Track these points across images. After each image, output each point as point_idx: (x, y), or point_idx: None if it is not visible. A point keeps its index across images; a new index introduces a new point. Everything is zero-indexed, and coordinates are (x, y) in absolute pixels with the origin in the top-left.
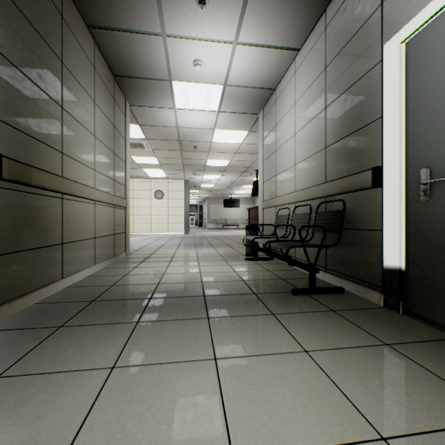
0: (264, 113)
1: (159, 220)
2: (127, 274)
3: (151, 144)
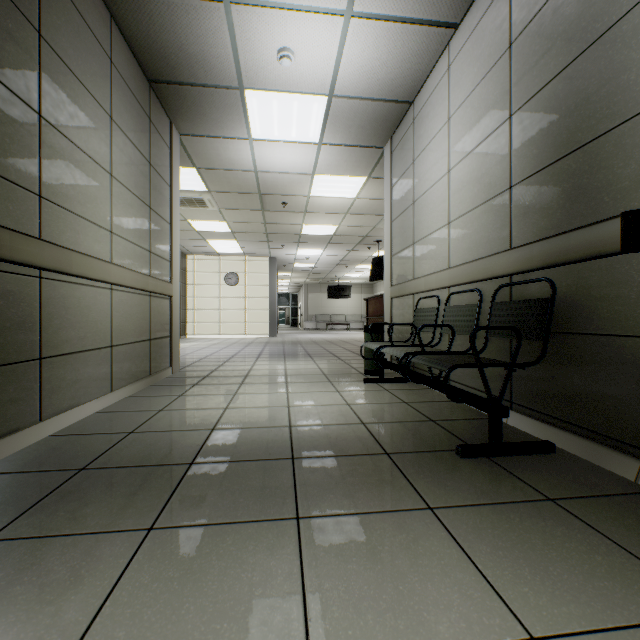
0: (393, 145)
1: (232, 316)
2: (164, 408)
3: (216, 201)
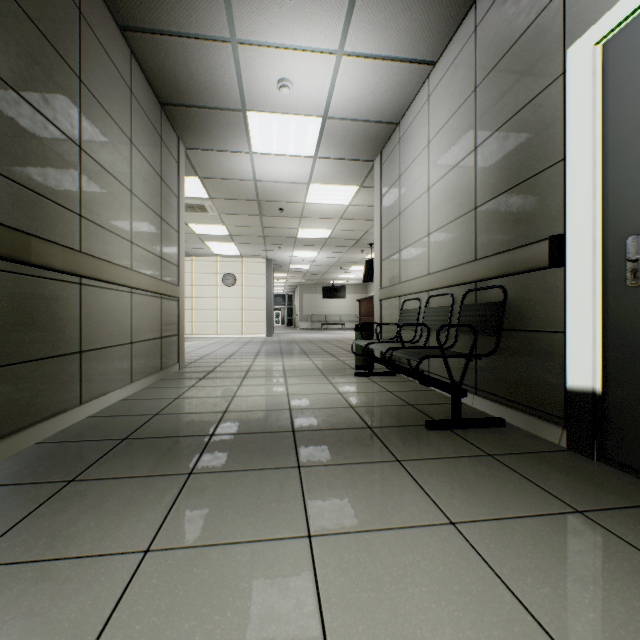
0: (382, 160)
1: (229, 316)
2: (179, 397)
3: (217, 207)
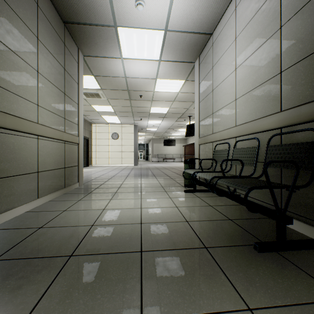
0: (200, 60)
1: (115, 155)
2: (67, 209)
3: (105, 94)
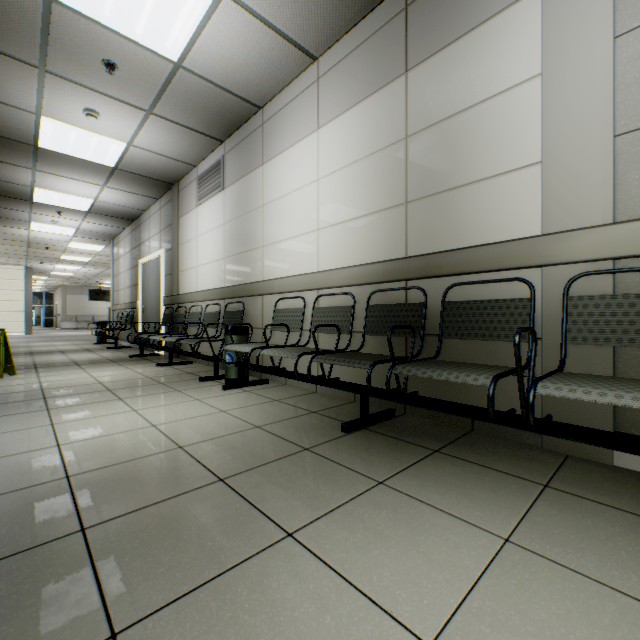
0: (114, 244)
1: None
2: None
3: None
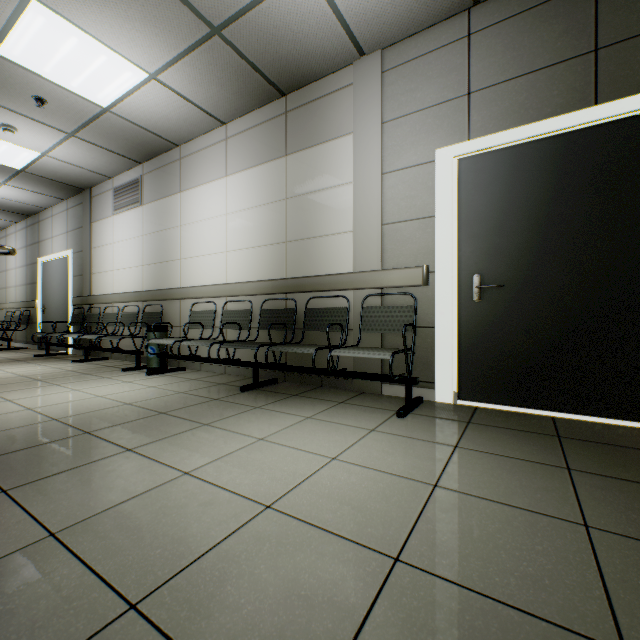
0: None
1: None
2: None
3: None
